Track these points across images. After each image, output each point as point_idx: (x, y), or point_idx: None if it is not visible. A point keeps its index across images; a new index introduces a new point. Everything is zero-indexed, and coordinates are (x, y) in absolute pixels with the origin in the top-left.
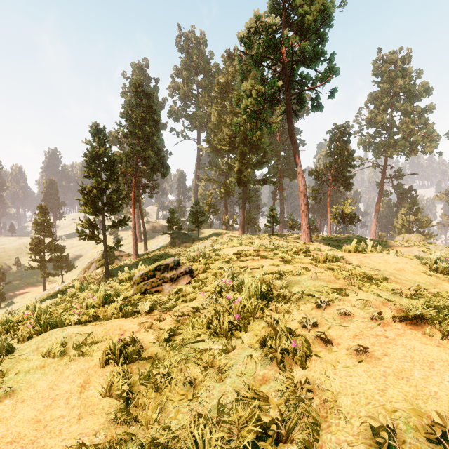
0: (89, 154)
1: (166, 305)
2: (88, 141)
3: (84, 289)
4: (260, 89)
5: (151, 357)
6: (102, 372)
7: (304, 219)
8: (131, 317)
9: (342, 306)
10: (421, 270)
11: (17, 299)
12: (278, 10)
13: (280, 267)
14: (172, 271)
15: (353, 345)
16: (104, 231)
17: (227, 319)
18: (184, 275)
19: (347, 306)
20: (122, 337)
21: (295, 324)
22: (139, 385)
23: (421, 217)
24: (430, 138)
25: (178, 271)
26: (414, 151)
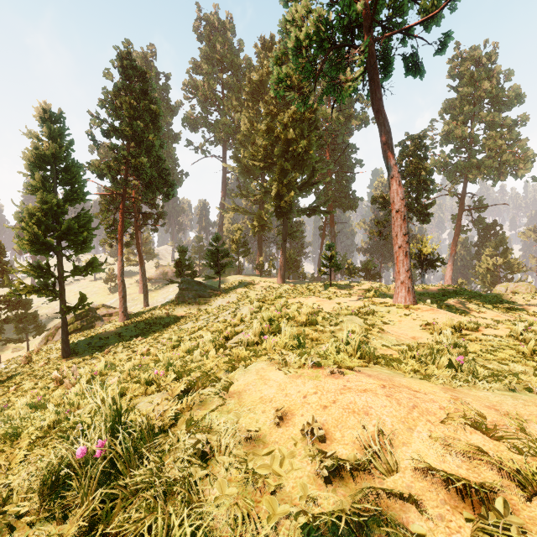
0: (31, 153)
1: None
2: (31, 132)
3: None
4: (323, 17)
5: None
6: None
7: (402, 262)
8: None
9: None
10: None
11: None
12: None
13: None
14: None
15: None
16: (60, 280)
17: None
18: None
19: None
20: None
21: None
22: None
23: (511, 260)
24: (524, 157)
25: None
26: (504, 174)
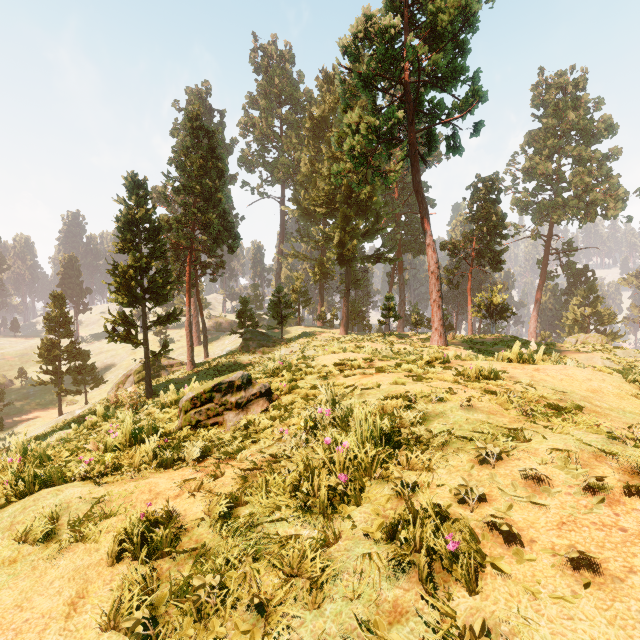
0: (123, 218)
1: (228, 448)
2: (121, 199)
3: (110, 416)
4: (372, 122)
5: (195, 547)
6: (109, 576)
7: (436, 313)
8: (171, 468)
9: (525, 462)
10: (629, 392)
11: (20, 428)
12: (397, 8)
13: (408, 387)
14: (240, 393)
15: (561, 545)
16: (144, 329)
17: (326, 481)
18: (257, 398)
19: (534, 462)
20: (152, 505)
21: (445, 494)
22: (171, 606)
23: (601, 310)
24: (614, 196)
25: (249, 392)
26: (592, 215)
